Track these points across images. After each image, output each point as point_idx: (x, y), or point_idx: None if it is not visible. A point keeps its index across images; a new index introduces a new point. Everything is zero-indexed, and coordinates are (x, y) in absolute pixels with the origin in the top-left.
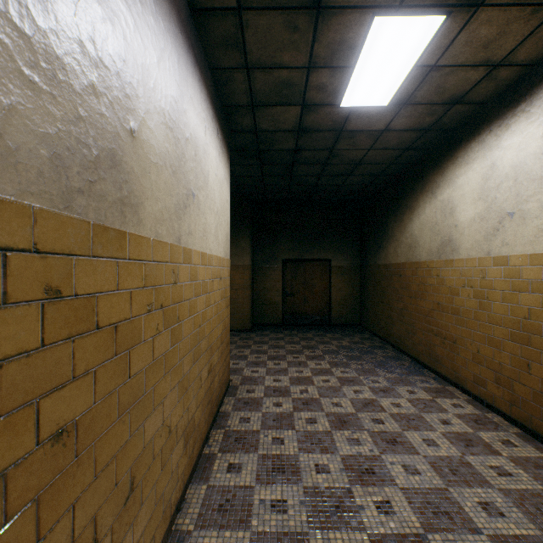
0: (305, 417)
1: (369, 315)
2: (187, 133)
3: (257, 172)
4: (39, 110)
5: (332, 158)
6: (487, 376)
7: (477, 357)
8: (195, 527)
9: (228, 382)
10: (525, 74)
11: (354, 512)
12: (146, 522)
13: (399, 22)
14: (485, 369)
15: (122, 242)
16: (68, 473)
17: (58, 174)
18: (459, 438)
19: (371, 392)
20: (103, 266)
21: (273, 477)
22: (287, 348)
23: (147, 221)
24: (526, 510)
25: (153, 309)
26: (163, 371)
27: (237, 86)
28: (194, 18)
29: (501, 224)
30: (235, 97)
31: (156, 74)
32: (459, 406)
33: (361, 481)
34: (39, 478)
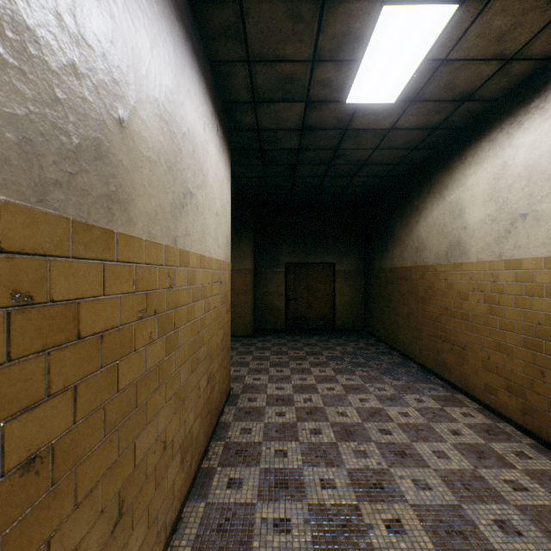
0: (309, 428)
1: (374, 320)
2: (185, 128)
3: (259, 173)
4: (4, 86)
5: (336, 158)
6: (498, 384)
7: (487, 364)
8: (192, 549)
9: (229, 390)
10: (539, 69)
11: (362, 531)
12: (137, 548)
13: (409, 11)
14: (496, 377)
15: (109, 242)
16: (41, 504)
17: (29, 162)
18: (470, 449)
19: (377, 400)
20: (85, 269)
21: (276, 493)
22: (290, 354)
23: (138, 219)
24: (545, 528)
25: (145, 315)
26: (157, 382)
27: (238, 81)
28: (192, 5)
29: (514, 226)
30: (236, 93)
31: (149, 60)
32: (469, 416)
33: (368, 497)
34: (4, 514)
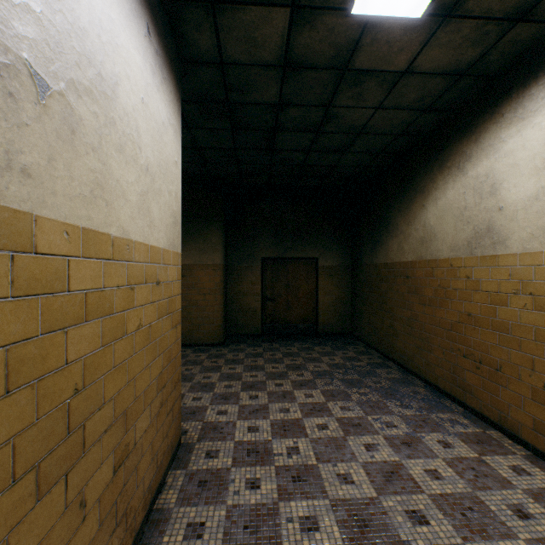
0: (297, 516)
1: (363, 323)
2: None
3: (228, 142)
4: None
5: (326, 121)
6: None
7: (542, 396)
8: None
9: (178, 439)
10: None
11: None
12: None
13: None
14: None
15: None
16: None
17: None
18: None
19: (389, 447)
20: None
21: None
22: (267, 369)
23: None
24: None
25: None
26: None
27: None
28: None
29: None
30: None
31: None
32: (523, 472)
33: None
34: None
